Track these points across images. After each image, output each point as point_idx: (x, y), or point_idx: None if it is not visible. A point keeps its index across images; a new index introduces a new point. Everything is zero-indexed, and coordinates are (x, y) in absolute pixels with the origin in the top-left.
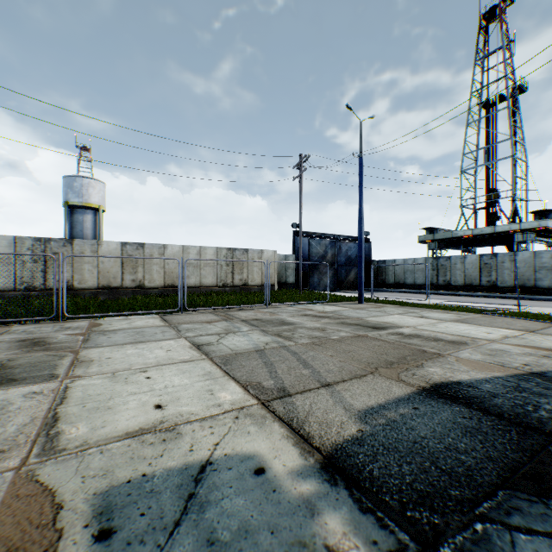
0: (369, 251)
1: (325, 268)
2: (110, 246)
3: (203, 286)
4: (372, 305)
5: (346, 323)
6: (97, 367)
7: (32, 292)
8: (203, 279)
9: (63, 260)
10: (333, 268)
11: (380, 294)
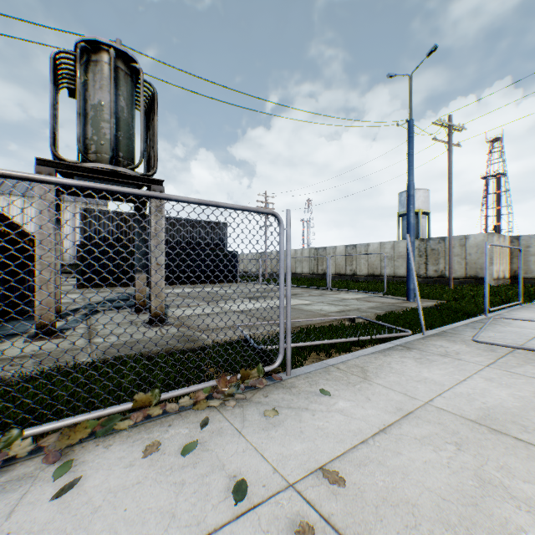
0: None
1: None
2: (340, 248)
3: (396, 276)
4: (393, 301)
5: (264, 296)
6: (199, 289)
7: (313, 275)
8: (396, 270)
9: (323, 258)
10: None
11: None
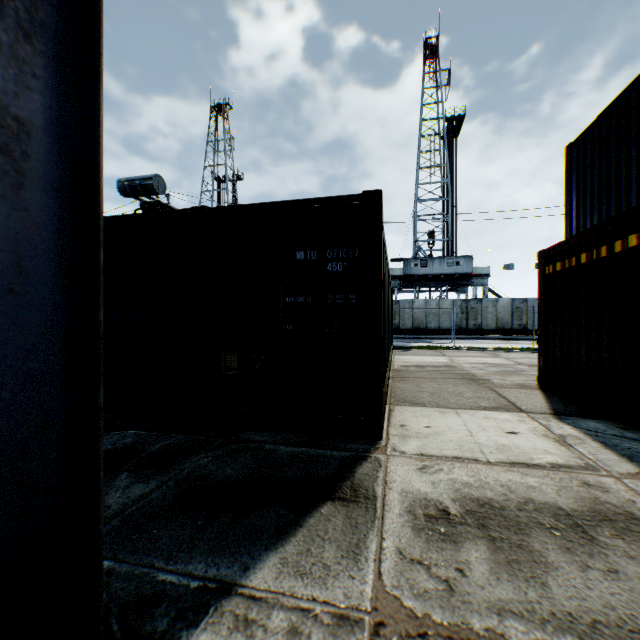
0: None
1: None
2: None
3: None
4: None
5: None
6: None
7: None
8: None
9: None
10: None
11: None
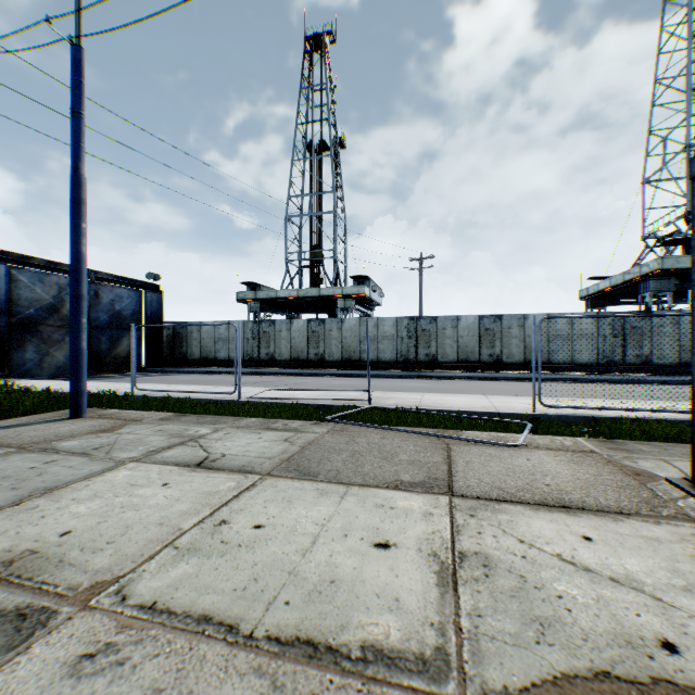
0: (160, 306)
1: (60, 332)
2: None
3: None
4: (103, 421)
5: None
6: None
7: None
8: None
9: None
10: None
11: (171, 379)
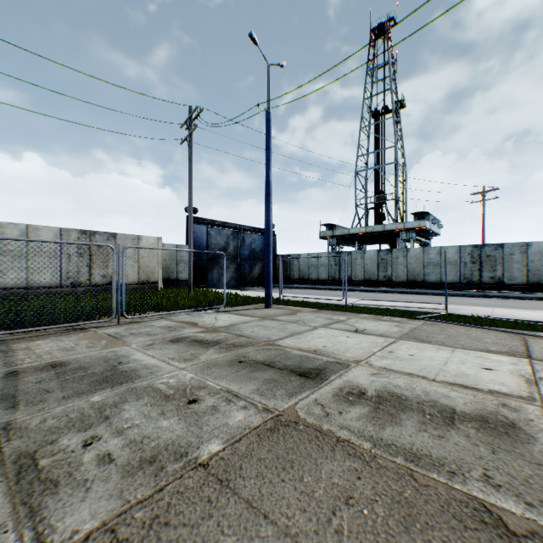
0: (274, 244)
1: (227, 262)
2: None
3: (33, 287)
4: (283, 310)
5: (247, 362)
6: None
7: None
8: (33, 276)
9: None
10: (236, 262)
11: (287, 291)
